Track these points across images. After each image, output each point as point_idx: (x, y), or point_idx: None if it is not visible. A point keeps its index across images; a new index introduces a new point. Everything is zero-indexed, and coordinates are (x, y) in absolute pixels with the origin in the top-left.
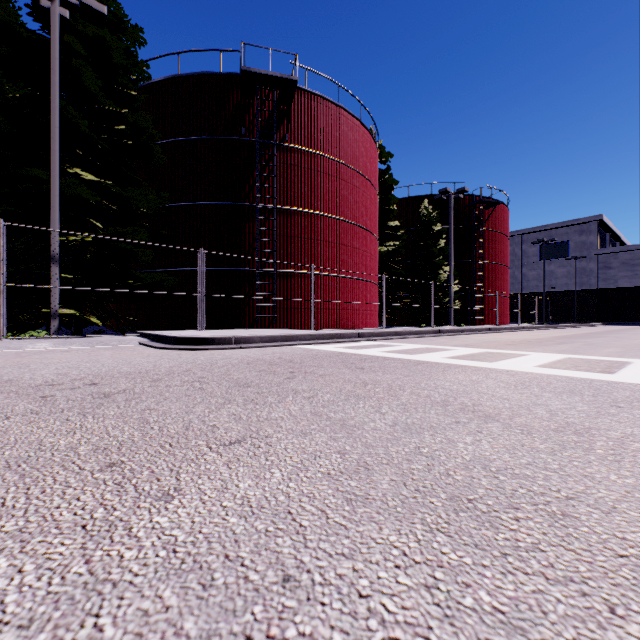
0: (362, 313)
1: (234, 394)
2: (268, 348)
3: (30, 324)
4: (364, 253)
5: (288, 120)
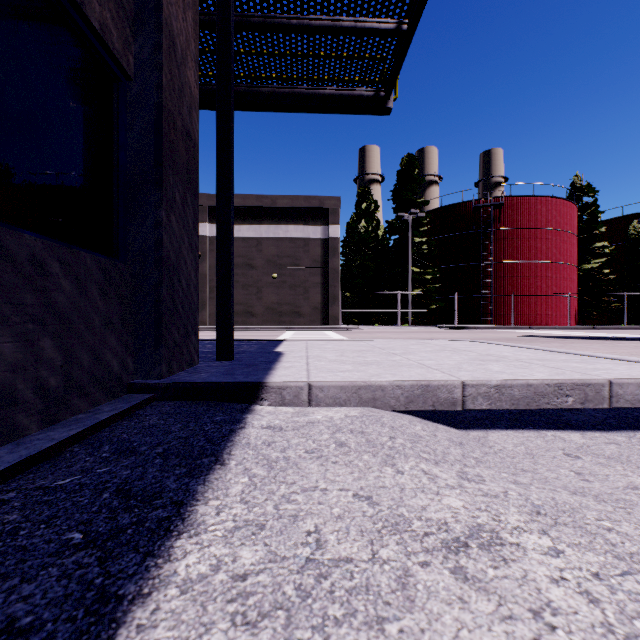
0: (554, 317)
1: (479, 332)
2: (486, 330)
3: (393, 322)
4: (556, 278)
5: (499, 218)
